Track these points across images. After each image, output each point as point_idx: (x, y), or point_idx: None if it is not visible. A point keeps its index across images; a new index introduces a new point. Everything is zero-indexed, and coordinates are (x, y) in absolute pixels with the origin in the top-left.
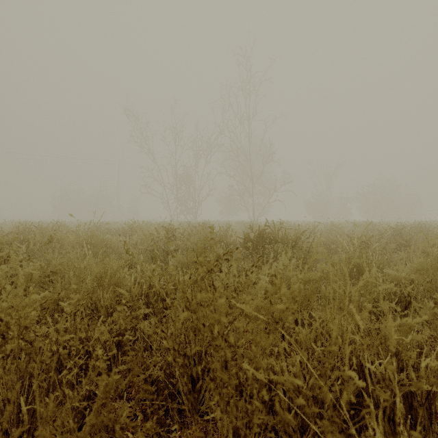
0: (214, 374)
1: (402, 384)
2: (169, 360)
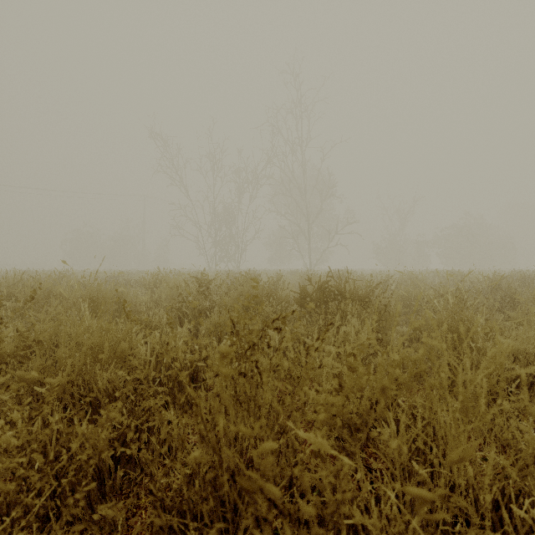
0: None
1: None
2: None
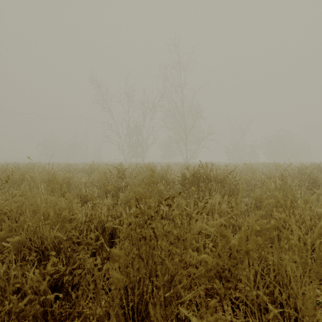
0: None
1: None
2: None
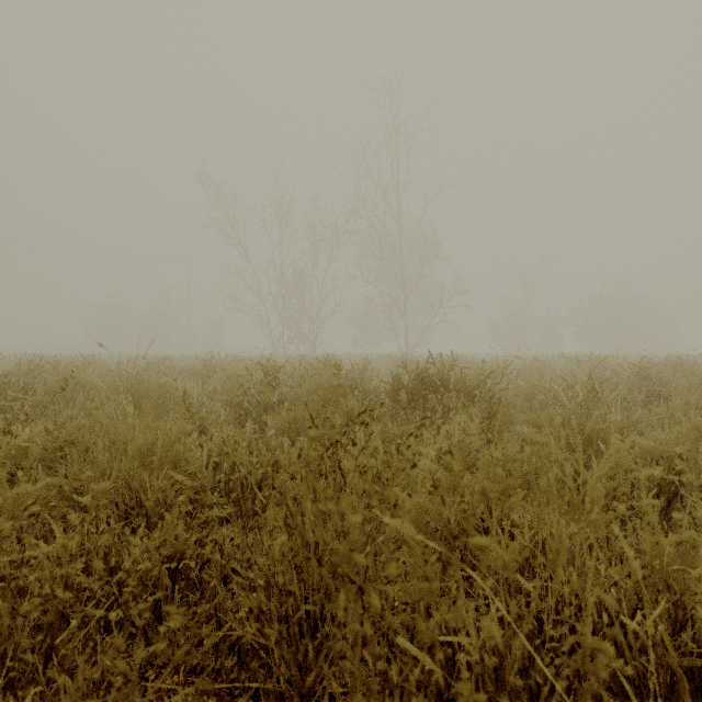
0: (340, 662)
1: (683, 651)
2: (251, 631)
